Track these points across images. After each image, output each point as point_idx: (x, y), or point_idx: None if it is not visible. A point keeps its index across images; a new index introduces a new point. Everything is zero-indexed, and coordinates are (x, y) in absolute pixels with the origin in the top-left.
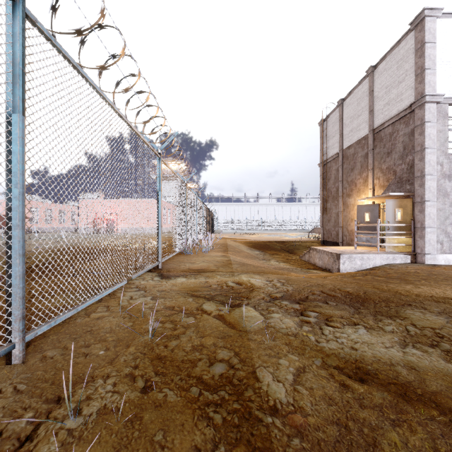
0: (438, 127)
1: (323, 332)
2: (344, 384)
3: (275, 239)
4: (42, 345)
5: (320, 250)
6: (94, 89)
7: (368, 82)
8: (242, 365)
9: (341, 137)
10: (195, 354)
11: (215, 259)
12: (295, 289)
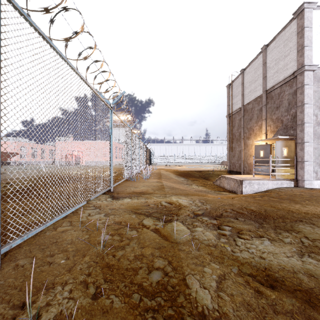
0: (313, 88)
1: (236, 244)
2: (258, 291)
3: (195, 169)
4: (16, 255)
5: (228, 177)
6: (60, 56)
7: (262, 56)
8: (174, 273)
9: (242, 96)
10: (137, 263)
11: (152, 184)
12: (212, 208)
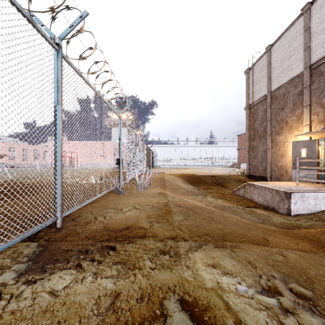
0: None
1: None
2: None
3: (206, 174)
4: None
5: (259, 186)
6: None
7: (302, 20)
8: None
9: (269, 80)
10: None
11: (149, 203)
12: None
